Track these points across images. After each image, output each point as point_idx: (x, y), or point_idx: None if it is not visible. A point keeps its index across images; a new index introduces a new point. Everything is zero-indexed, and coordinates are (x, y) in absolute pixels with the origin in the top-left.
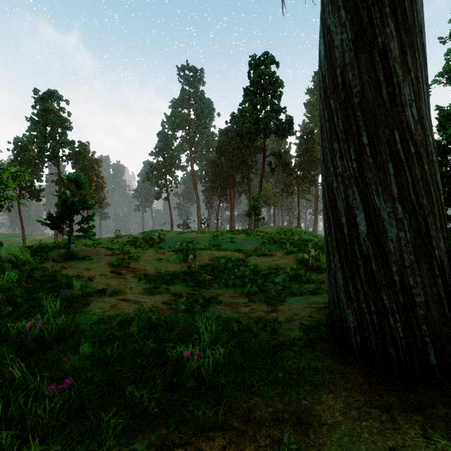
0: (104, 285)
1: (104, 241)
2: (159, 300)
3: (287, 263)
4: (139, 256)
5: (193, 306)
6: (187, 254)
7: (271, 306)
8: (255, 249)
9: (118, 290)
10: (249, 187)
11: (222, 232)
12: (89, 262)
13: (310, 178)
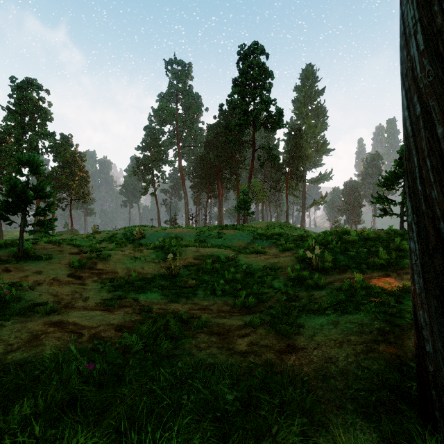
0: (49, 296)
1: (79, 237)
2: (114, 322)
3: (285, 262)
4: (110, 255)
5: (157, 342)
6: (168, 252)
7: (283, 336)
8: (246, 246)
9: (65, 303)
10: (237, 183)
11: (210, 227)
12: (46, 262)
13: (298, 174)
